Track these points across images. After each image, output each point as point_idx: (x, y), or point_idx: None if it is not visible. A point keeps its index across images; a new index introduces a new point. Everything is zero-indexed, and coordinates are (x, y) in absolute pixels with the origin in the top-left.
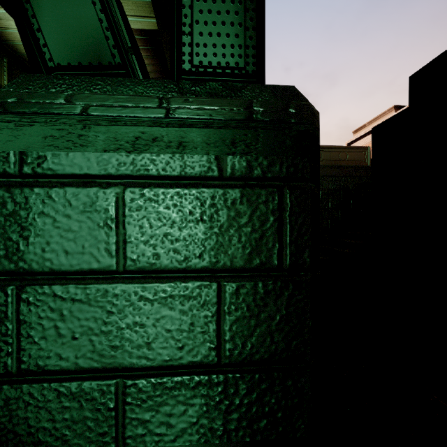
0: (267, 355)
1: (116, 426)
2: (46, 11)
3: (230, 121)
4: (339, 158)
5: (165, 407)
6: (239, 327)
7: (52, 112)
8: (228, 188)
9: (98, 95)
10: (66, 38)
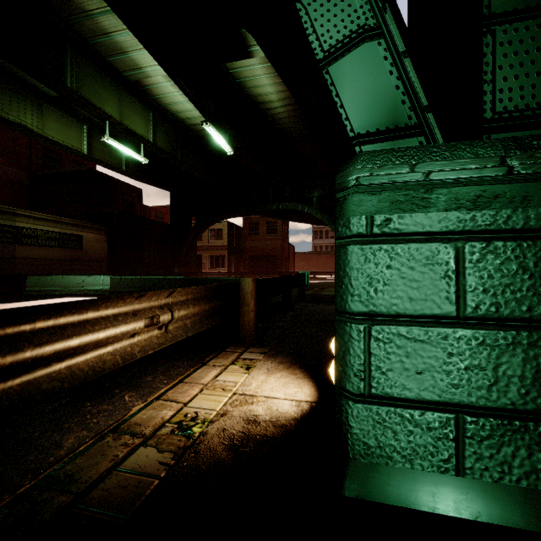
0: None
1: (457, 456)
2: (347, 89)
3: None
4: None
5: (507, 448)
6: None
7: (397, 181)
8: None
9: (440, 162)
10: (365, 109)
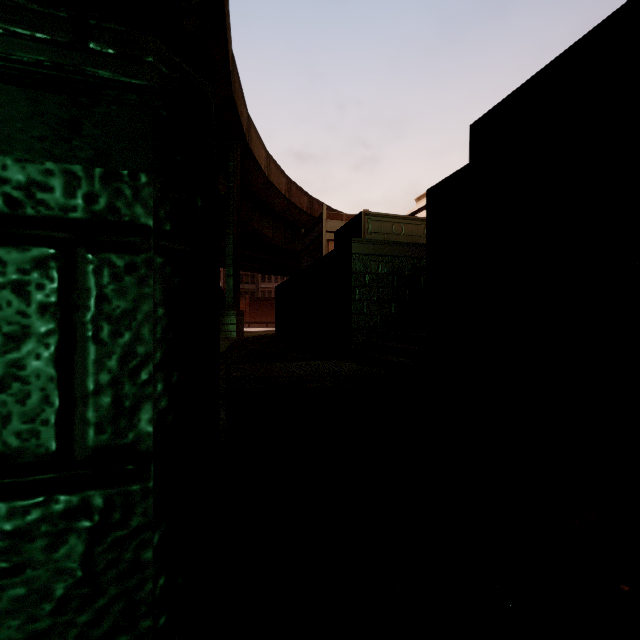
0: None
1: None
2: None
3: None
4: (392, 231)
5: None
6: None
7: None
8: None
9: None
10: None
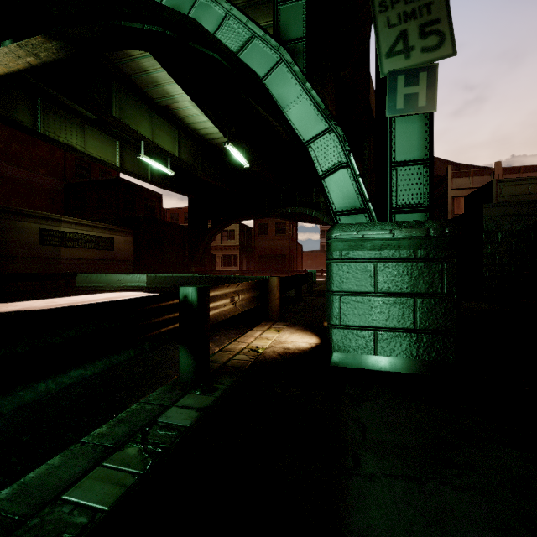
0: (435, 328)
1: (374, 347)
2: (333, 189)
3: (419, 237)
4: (528, 191)
5: (392, 343)
6: (423, 315)
7: (351, 237)
8: (418, 262)
9: (368, 230)
10: (341, 199)
